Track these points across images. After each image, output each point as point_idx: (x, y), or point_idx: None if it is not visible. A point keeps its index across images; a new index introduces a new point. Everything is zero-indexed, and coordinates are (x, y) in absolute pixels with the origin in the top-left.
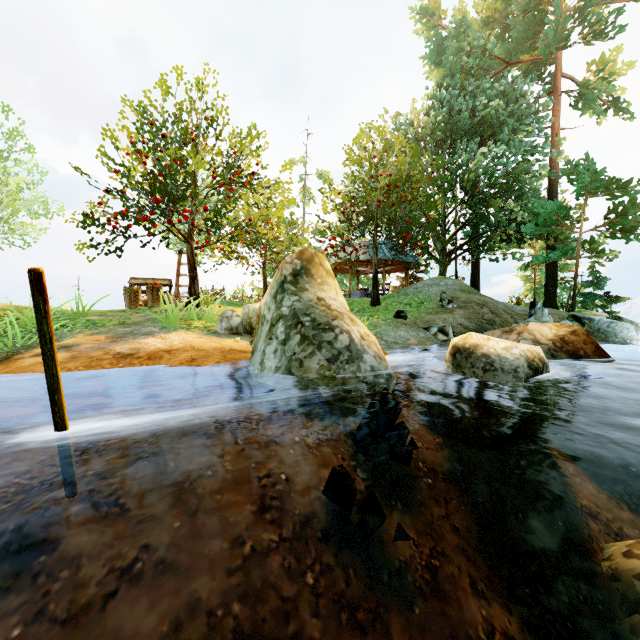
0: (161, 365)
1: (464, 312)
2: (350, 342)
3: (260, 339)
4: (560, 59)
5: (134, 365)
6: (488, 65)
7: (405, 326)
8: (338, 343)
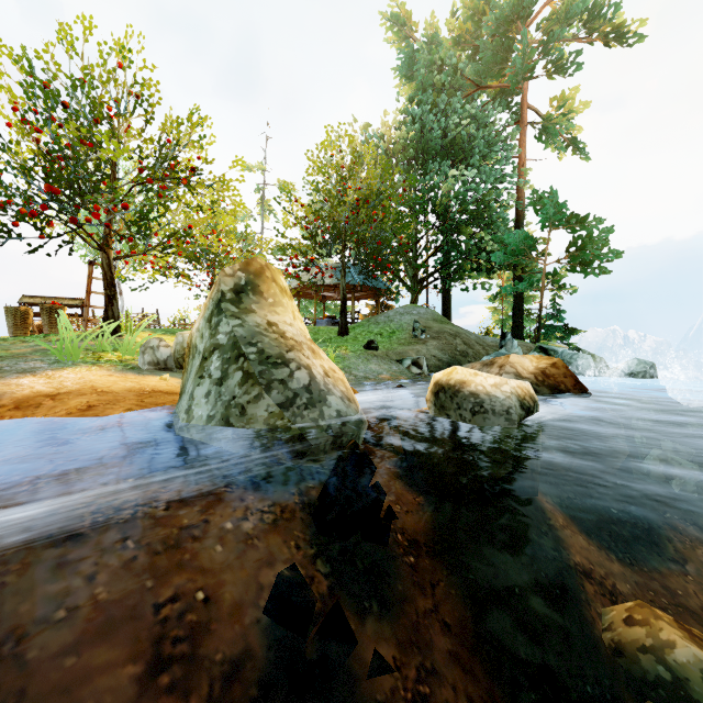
0: (36, 417)
1: (437, 343)
2: (310, 380)
3: (190, 377)
4: (526, 90)
5: None
6: (460, 85)
7: (376, 358)
8: (294, 382)
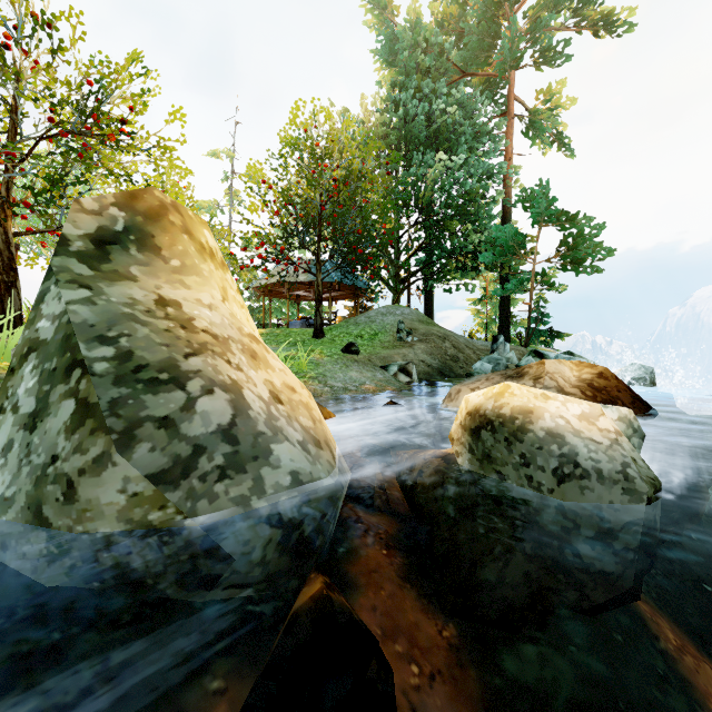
0: None
1: (426, 346)
2: (234, 415)
3: None
4: (513, 80)
5: None
6: (445, 68)
7: (357, 364)
8: (195, 421)
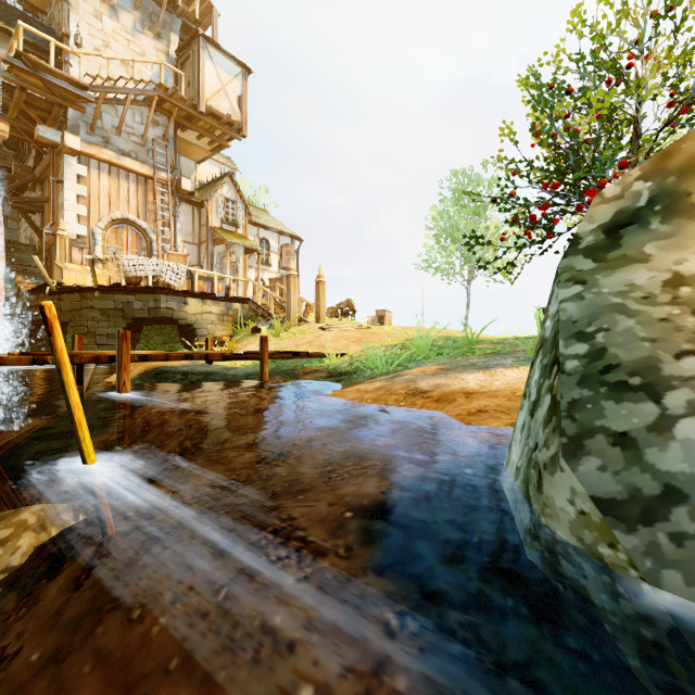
0: (440, 412)
1: None
2: None
3: None
4: None
5: (414, 406)
6: None
7: None
8: (670, 451)
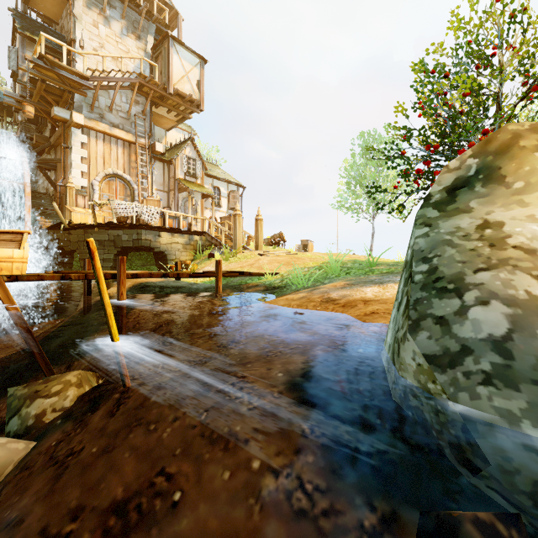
0: (345, 314)
1: None
2: (510, 330)
3: None
4: None
5: (326, 310)
6: None
7: None
8: (465, 326)
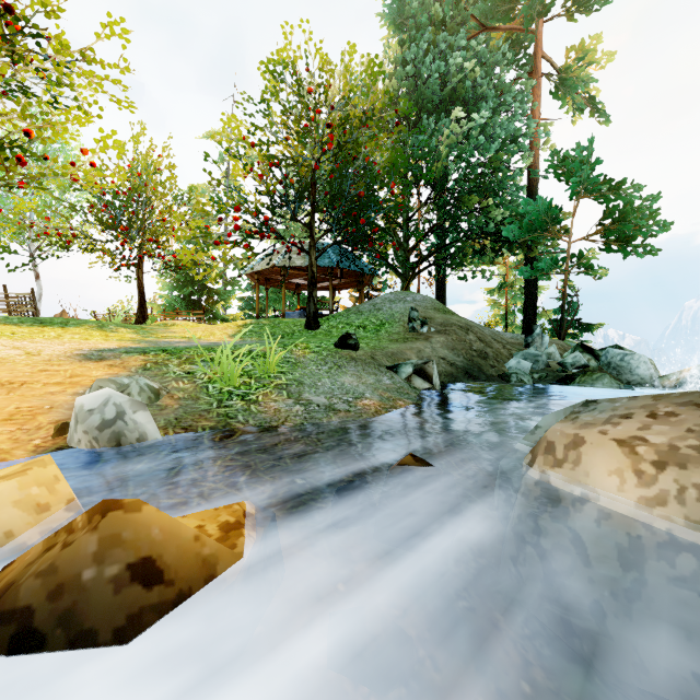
0: None
1: (446, 339)
2: None
3: None
4: (541, 33)
5: None
6: (463, 16)
7: (355, 364)
8: None
